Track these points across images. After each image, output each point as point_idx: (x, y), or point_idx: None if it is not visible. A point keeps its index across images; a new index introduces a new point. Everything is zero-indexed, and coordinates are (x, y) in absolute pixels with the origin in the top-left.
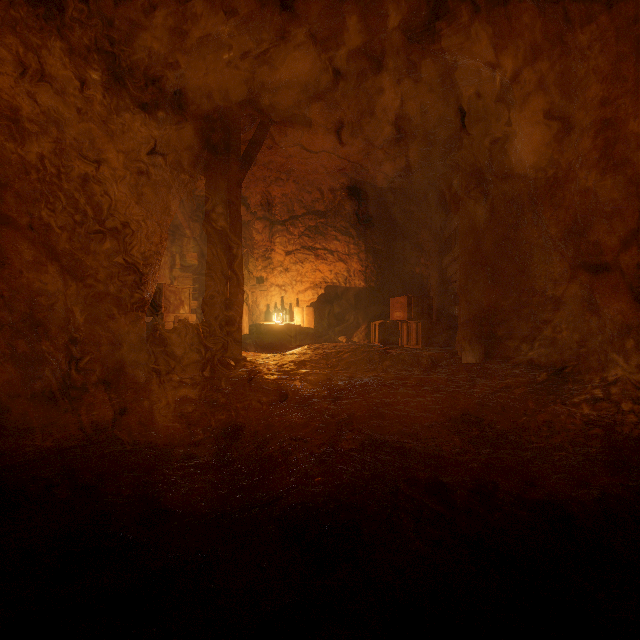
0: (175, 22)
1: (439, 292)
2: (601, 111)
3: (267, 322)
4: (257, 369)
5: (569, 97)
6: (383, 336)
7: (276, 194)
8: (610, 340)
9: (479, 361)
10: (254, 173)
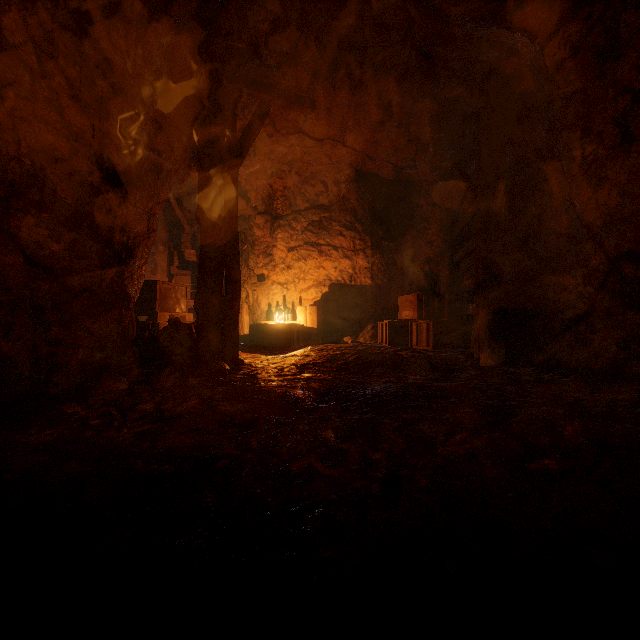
0: None
1: (450, 290)
2: None
3: (268, 322)
4: (255, 373)
5: (615, 59)
6: (391, 336)
7: (278, 187)
8: None
9: (499, 364)
10: (254, 164)
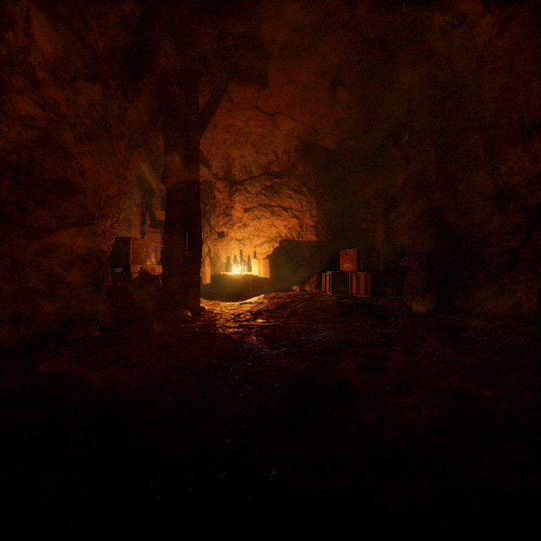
0: None
1: (385, 245)
2: None
3: (227, 273)
4: (214, 319)
5: (540, 35)
6: (333, 286)
7: (235, 156)
8: None
9: (430, 311)
10: (215, 136)
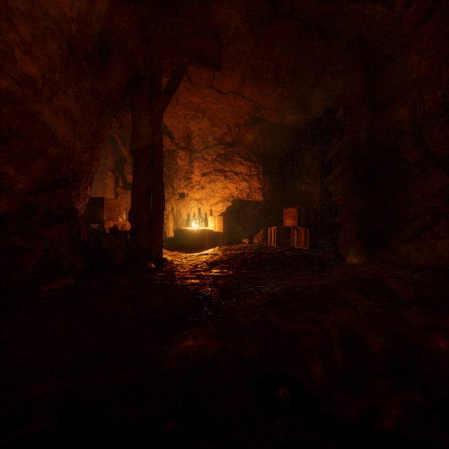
0: None
1: (321, 204)
2: None
3: (187, 227)
4: (175, 269)
5: None
6: (278, 239)
7: (194, 129)
8: None
9: (362, 262)
10: (177, 112)
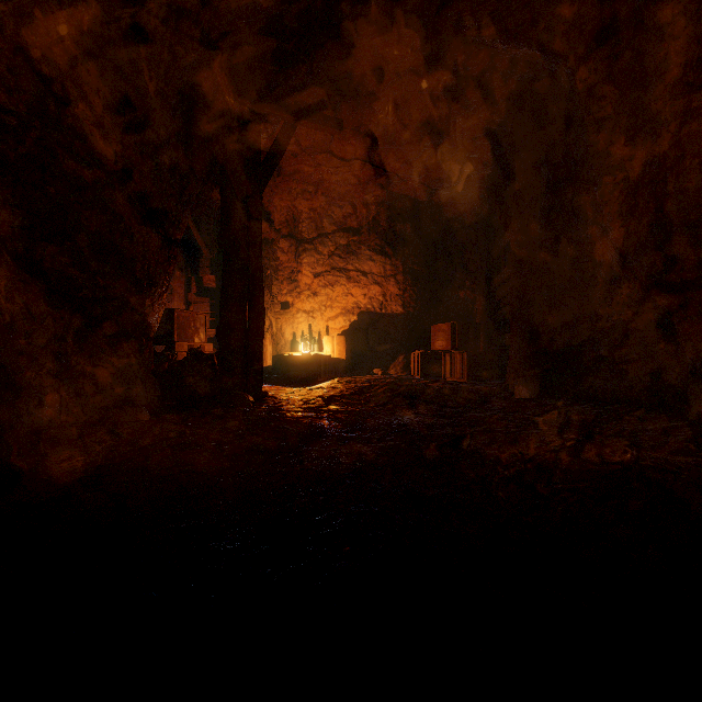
0: (183, 2)
1: (486, 318)
2: (684, 100)
3: (293, 352)
4: (280, 405)
5: (643, 87)
6: (423, 368)
7: (303, 209)
8: (691, 372)
9: (534, 396)
10: (278, 185)
